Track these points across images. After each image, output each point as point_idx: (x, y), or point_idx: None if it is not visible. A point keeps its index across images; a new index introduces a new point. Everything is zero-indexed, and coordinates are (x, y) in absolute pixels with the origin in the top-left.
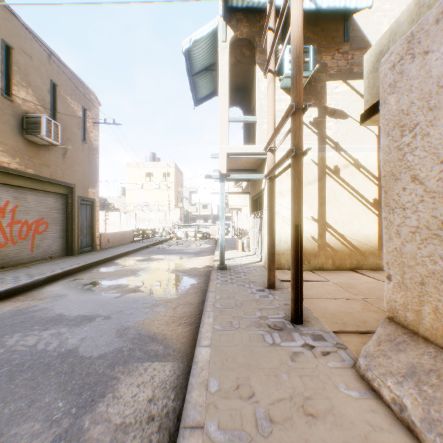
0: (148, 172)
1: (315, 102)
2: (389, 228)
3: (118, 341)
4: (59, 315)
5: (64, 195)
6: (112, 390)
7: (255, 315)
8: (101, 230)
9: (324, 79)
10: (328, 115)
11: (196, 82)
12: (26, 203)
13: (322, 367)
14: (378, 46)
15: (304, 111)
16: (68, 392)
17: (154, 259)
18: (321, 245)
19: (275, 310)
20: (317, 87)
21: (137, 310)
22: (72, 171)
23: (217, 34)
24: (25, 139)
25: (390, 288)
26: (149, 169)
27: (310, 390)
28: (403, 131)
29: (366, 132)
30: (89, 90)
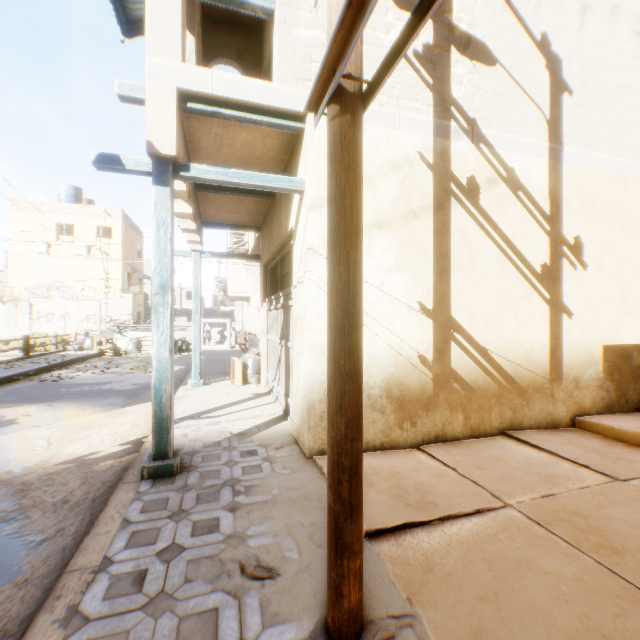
0: (63, 222)
1: None
2: None
3: None
4: None
5: None
6: None
7: None
8: None
9: None
10: (456, 46)
11: None
12: None
13: None
14: None
15: None
16: None
17: None
18: (441, 377)
19: None
20: None
21: None
22: None
23: None
24: None
25: None
26: (67, 218)
27: None
28: None
29: (529, 109)
30: None
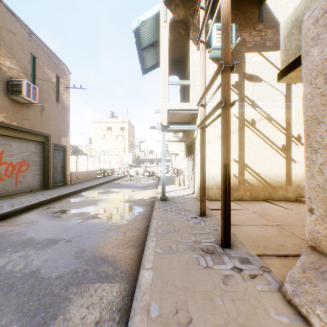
0: (108, 126)
1: (236, 69)
2: (311, 166)
3: (75, 262)
4: (29, 239)
5: (42, 142)
6: (64, 312)
7: (190, 239)
8: (73, 169)
9: (244, 51)
10: (246, 79)
11: (143, 56)
12: (11, 148)
13: (252, 291)
14: (294, 14)
15: (232, 69)
16: (23, 314)
17: (111, 192)
18: (241, 181)
19: (207, 235)
20: (238, 57)
21: (94, 234)
22: (48, 124)
23: (159, 17)
24: (10, 98)
25: (312, 221)
26: (109, 124)
27: (243, 316)
28: (326, 78)
29: (276, 93)
30: (62, 62)
